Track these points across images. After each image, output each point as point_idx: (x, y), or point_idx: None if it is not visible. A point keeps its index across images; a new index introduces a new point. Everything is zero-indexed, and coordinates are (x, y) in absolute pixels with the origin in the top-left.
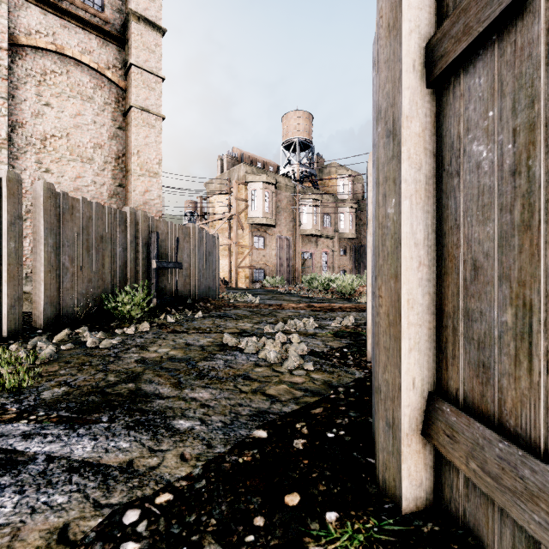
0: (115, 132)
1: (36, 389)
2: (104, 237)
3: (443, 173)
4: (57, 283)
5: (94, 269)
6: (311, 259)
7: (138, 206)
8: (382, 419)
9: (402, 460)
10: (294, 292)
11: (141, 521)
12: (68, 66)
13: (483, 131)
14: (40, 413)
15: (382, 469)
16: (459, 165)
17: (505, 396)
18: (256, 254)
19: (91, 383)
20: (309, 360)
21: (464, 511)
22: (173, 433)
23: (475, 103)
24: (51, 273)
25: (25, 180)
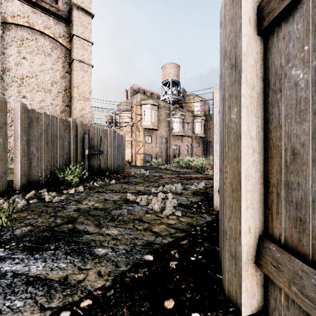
0: (64, 74)
1: (12, 228)
2: (57, 135)
3: (269, 91)
4: (28, 163)
5: (51, 155)
6: (179, 149)
7: (77, 118)
8: (227, 251)
9: (242, 280)
10: (169, 168)
11: None
12: (36, 35)
13: (300, 60)
14: (12, 243)
15: (227, 284)
16: (281, 84)
17: None
18: (146, 146)
19: (46, 224)
20: (178, 209)
21: None
22: (94, 257)
23: (294, 42)
24: (24, 157)
25: (11, 102)
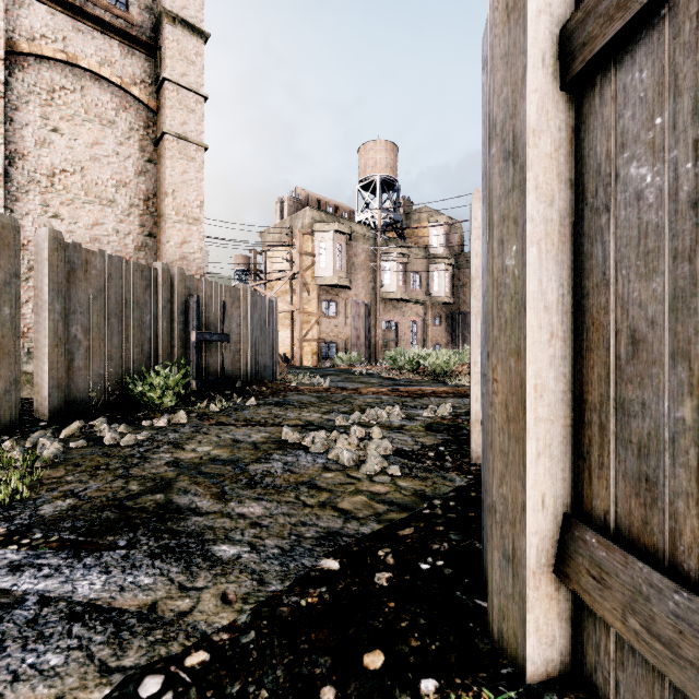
0: (143, 166)
1: (33, 501)
2: (128, 301)
3: (585, 209)
4: (66, 361)
5: (116, 343)
6: (396, 330)
7: (173, 261)
8: (497, 549)
9: (527, 608)
10: (374, 373)
11: (165, 694)
12: (82, 81)
13: (646, 147)
14: (36, 535)
15: (497, 618)
16: (609, 196)
17: (682, 526)
18: (325, 323)
19: (106, 493)
20: (394, 462)
21: (617, 684)
22: (213, 564)
23: (634, 107)
24: (58, 347)
25: (27, 228)
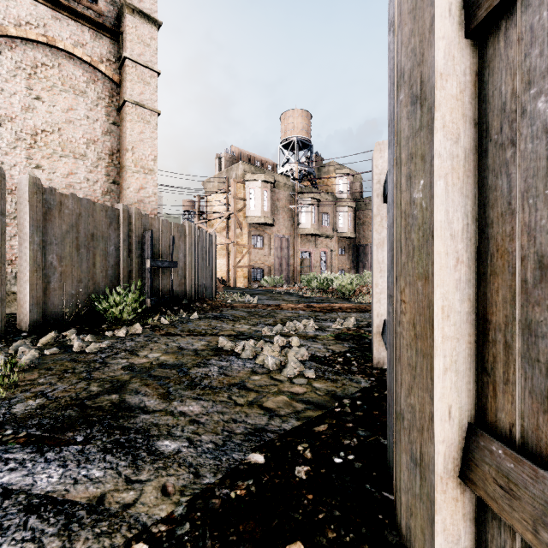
0: (109, 128)
1: (8, 401)
2: (95, 235)
3: (489, 145)
4: (43, 283)
5: (85, 269)
6: (310, 258)
7: (132, 203)
8: (405, 452)
9: (435, 510)
10: (293, 292)
11: None
12: (59, 59)
13: None
14: (7, 431)
15: (405, 514)
16: (515, 131)
17: None
18: (254, 253)
19: (70, 393)
20: (310, 366)
21: None
22: (156, 458)
23: (542, 45)
24: (37, 272)
25: (14, 176)
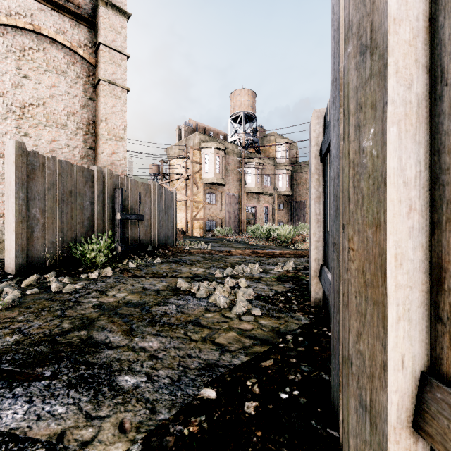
0: (86, 102)
1: None
2: (73, 191)
3: (445, 89)
4: (28, 233)
5: (64, 220)
6: (255, 212)
7: (106, 166)
8: (353, 397)
9: None
10: (240, 240)
11: None
12: (44, 44)
13: None
14: None
15: None
16: None
17: None
18: (208, 208)
19: (44, 330)
20: (256, 305)
21: None
22: (116, 393)
23: None
24: (22, 223)
25: (6, 143)
